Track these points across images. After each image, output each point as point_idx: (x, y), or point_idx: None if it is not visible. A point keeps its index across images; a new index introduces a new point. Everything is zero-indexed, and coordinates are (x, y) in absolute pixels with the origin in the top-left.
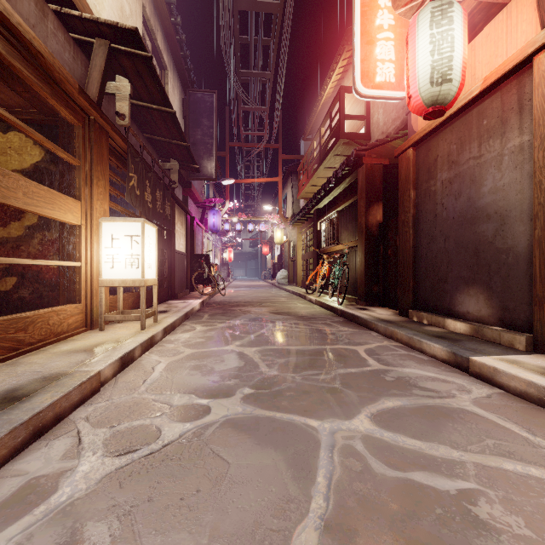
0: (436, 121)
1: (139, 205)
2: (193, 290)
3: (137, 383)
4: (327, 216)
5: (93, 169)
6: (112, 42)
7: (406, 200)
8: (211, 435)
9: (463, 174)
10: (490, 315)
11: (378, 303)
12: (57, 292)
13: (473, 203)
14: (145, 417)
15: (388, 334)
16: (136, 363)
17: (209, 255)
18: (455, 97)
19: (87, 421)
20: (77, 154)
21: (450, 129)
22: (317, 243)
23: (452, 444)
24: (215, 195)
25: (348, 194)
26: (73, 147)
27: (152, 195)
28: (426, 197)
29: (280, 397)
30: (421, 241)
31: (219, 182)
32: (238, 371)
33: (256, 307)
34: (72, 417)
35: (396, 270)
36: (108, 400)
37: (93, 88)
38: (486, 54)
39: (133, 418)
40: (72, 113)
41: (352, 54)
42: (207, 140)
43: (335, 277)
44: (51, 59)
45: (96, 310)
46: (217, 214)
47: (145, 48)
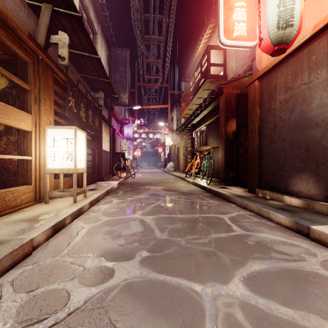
0: (276, 60)
1: (76, 119)
2: (115, 175)
3: (62, 246)
4: (199, 128)
5: (41, 93)
6: (54, 6)
7: (254, 115)
8: (111, 301)
9: (296, 96)
10: (317, 194)
11: (233, 184)
12: (17, 177)
13: (304, 115)
14: (60, 281)
15: (243, 205)
16: (66, 228)
17: (125, 153)
18: (294, 38)
19: (11, 285)
20: (29, 82)
21: (286, 65)
22: (192, 145)
23: (320, 312)
24: (129, 116)
25: (213, 113)
26: (27, 77)
27: (86, 113)
28: (268, 113)
29: (170, 260)
30: (264, 142)
31: (131, 108)
32: (139, 236)
33: (154, 186)
34: (1, 281)
35: (245, 162)
36: (35, 263)
37: (41, 37)
38: (313, 11)
39: (50, 282)
40: (25, 53)
41: (214, 26)
42: (123, 80)
43: (204, 166)
44: (4, 10)
45: (43, 189)
46: (130, 127)
47: (77, 10)
